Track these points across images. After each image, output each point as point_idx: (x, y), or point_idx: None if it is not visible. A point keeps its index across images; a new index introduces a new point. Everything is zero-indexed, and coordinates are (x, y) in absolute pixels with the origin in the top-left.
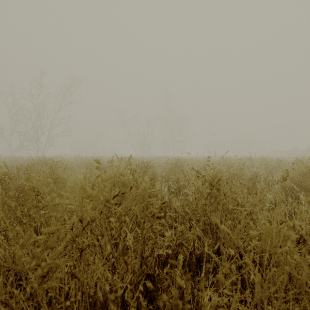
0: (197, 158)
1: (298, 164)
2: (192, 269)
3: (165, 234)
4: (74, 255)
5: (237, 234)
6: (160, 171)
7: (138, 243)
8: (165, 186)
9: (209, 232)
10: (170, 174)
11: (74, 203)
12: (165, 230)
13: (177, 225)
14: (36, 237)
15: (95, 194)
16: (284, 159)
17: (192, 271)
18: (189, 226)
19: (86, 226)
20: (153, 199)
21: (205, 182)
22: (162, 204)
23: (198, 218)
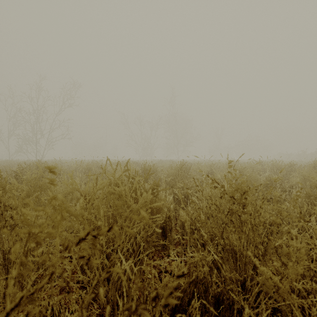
0: (202, 161)
1: (313, 168)
2: (208, 310)
3: (171, 254)
4: (57, 284)
5: (290, 285)
6: (164, 176)
7: (130, 313)
8: (170, 193)
9: (230, 260)
10: (175, 179)
11: (51, 223)
12: (171, 248)
13: (185, 243)
14: (2, 266)
15: (77, 212)
16: (297, 163)
17: (208, 314)
18: (201, 245)
19: (15, 308)
20: (157, 215)
21: (224, 194)
22: (177, 277)
23: (216, 242)
